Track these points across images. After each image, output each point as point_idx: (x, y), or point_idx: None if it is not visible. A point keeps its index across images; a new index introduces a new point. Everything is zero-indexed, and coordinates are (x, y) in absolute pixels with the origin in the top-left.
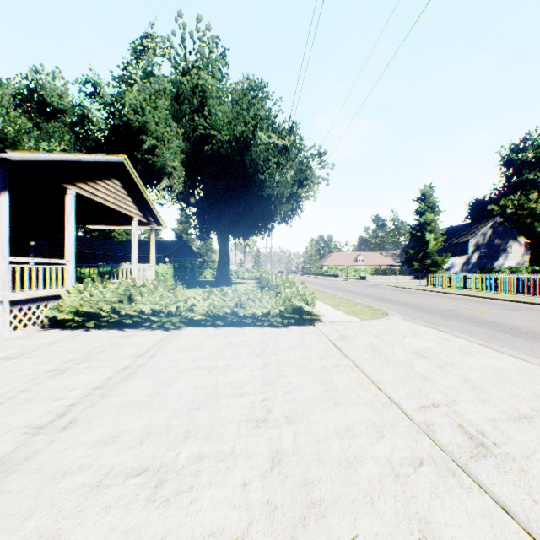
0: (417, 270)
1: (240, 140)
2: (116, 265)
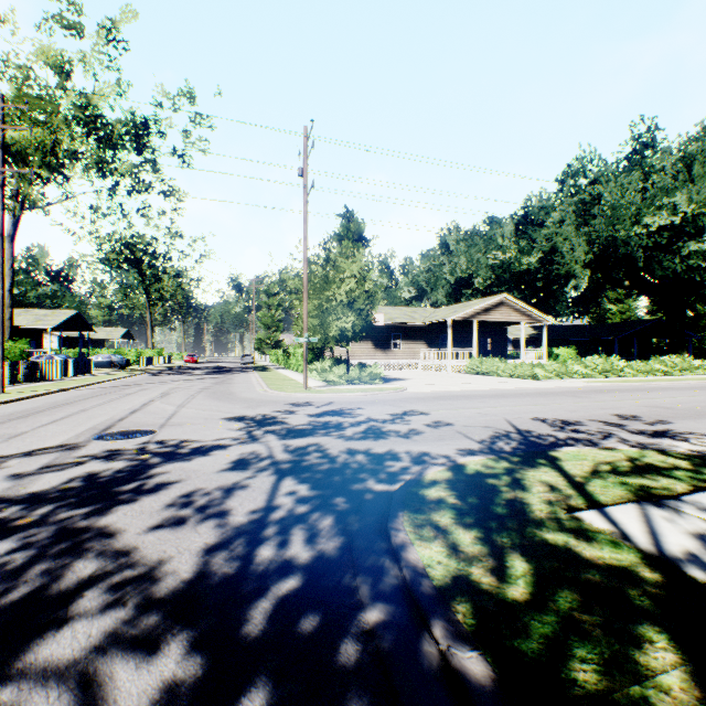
0: None
1: (608, 242)
2: (525, 349)
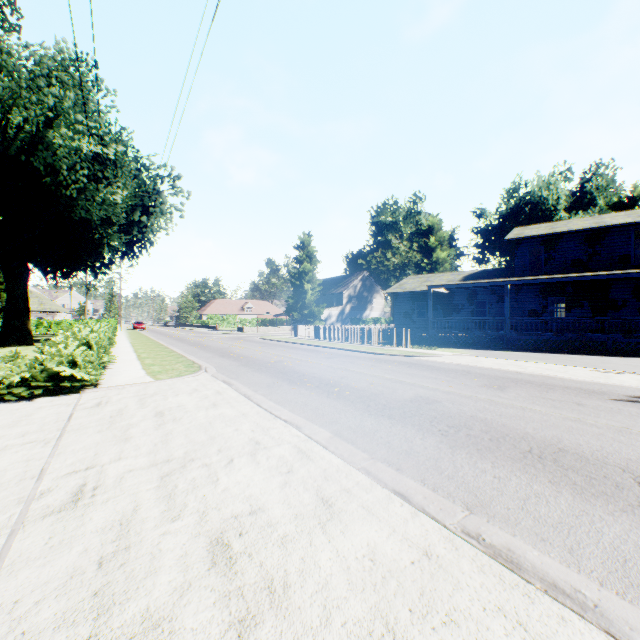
0: (297, 320)
1: (23, 131)
2: None
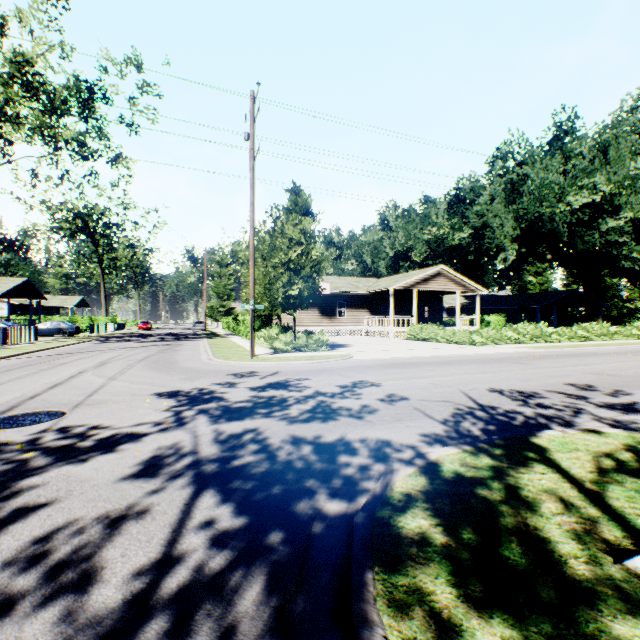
0: None
1: (535, 218)
2: (460, 317)
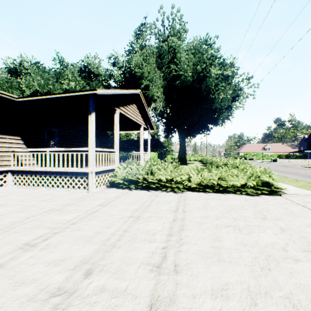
0: None
1: (199, 74)
2: (130, 152)
